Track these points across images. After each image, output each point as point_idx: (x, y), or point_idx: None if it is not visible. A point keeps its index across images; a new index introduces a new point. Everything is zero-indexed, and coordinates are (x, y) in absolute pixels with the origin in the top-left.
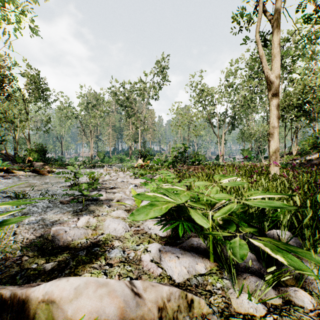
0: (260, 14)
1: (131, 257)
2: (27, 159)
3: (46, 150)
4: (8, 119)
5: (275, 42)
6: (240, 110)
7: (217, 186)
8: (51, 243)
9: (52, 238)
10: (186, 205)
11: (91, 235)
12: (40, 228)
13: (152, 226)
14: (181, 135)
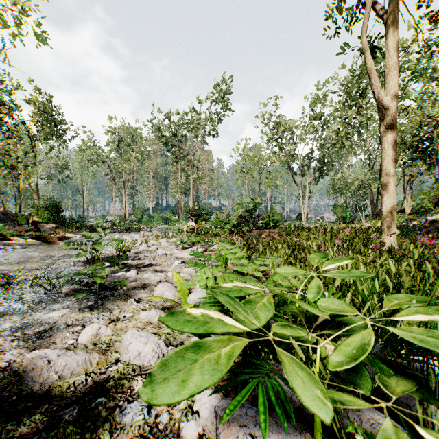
0: (369, 5)
1: (161, 424)
2: (31, 220)
3: (60, 206)
4: (7, 163)
5: (391, 48)
6: (331, 151)
7: (317, 278)
8: (21, 384)
9: (24, 374)
10: (270, 338)
11: (97, 364)
12: (13, 348)
13: None
14: (249, 185)
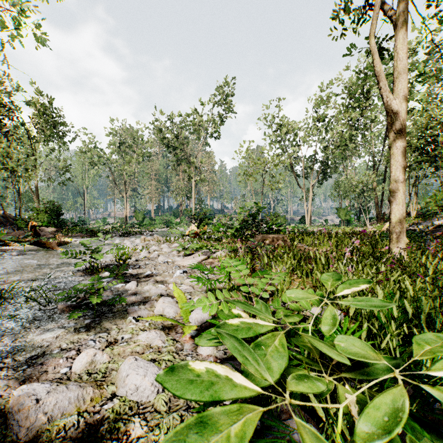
0: (377, 6)
1: None
2: (30, 225)
3: (60, 210)
4: (6, 166)
5: (400, 50)
6: (335, 153)
7: (331, 306)
8: (6, 427)
9: (9, 416)
10: (287, 403)
11: (91, 401)
12: (1, 379)
13: None
14: (252, 189)
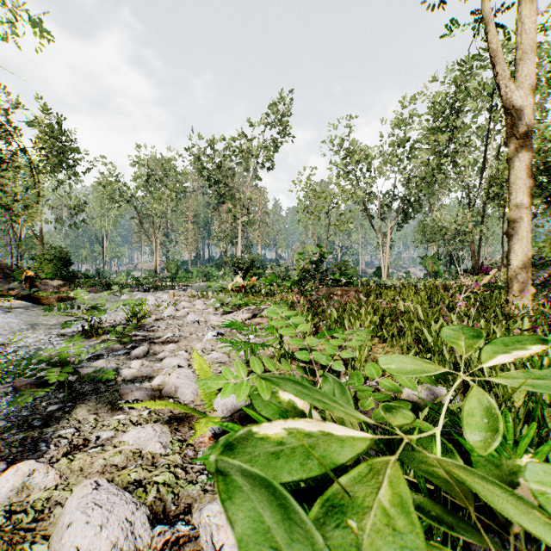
0: None
1: None
2: (25, 275)
3: (68, 258)
4: None
5: (523, 21)
6: (419, 187)
7: (477, 388)
8: None
9: None
10: None
11: None
12: None
13: (225, 538)
14: (314, 230)
